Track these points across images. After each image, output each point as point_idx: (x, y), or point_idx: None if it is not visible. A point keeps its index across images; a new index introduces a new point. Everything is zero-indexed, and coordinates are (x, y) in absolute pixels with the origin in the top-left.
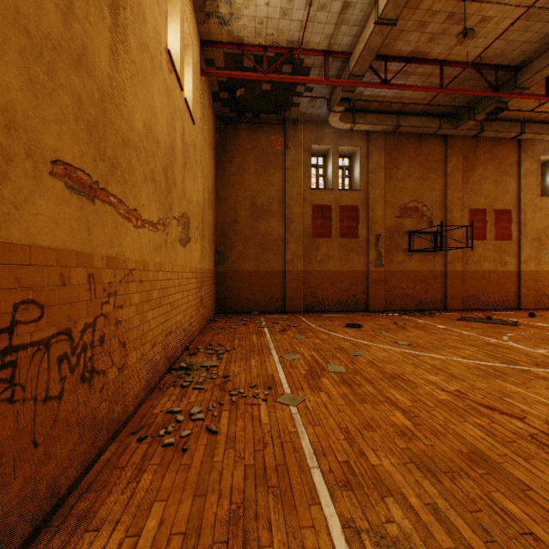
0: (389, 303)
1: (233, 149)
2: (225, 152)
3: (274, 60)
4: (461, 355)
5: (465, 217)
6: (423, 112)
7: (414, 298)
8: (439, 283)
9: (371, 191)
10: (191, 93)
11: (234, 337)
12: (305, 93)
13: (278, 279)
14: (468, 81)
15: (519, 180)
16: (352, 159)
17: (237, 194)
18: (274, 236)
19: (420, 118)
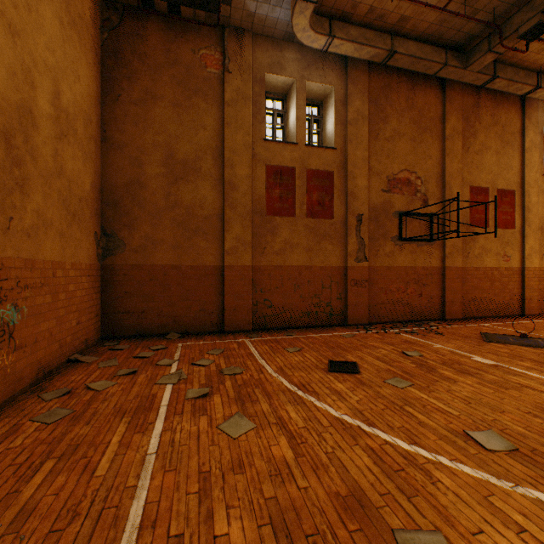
0: (375, 312)
1: (135, 61)
2: (119, 63)
3: None
4: None
5: (465, 196)
6: (424, 38)
7: (406, 305)
8: (436, 283)
9: (350, 151)
10: None
11: (56, 444)
12: None
13: (212, 279)
14: None
15: (523, 154)
16: (322, 106)
17: (141, 137)
18: (205, 210)
19: (422, 46)
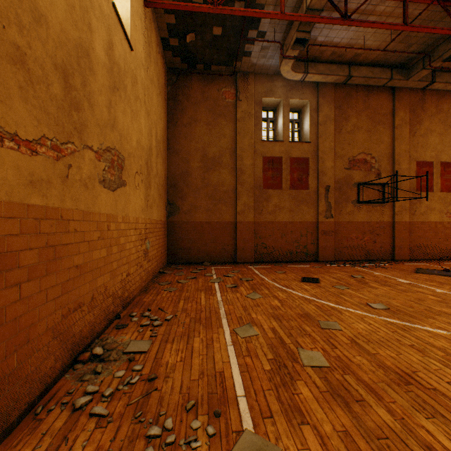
0: (339, 253)
1: (185, 101)
2: (176, 103)
3: None
4: None
5: (412, 169)
6: (374, 63)
7: (363, 249)
8: (387, 234)
9: (320, 143)
10: (128, 14)
11: (180, 296)
12: (257, 39)
13: (229, 229)
14: (428, 23)
15: None
16: (301, 112)
17: (188, 145)
18: (225, 187)
19: (372, 69)
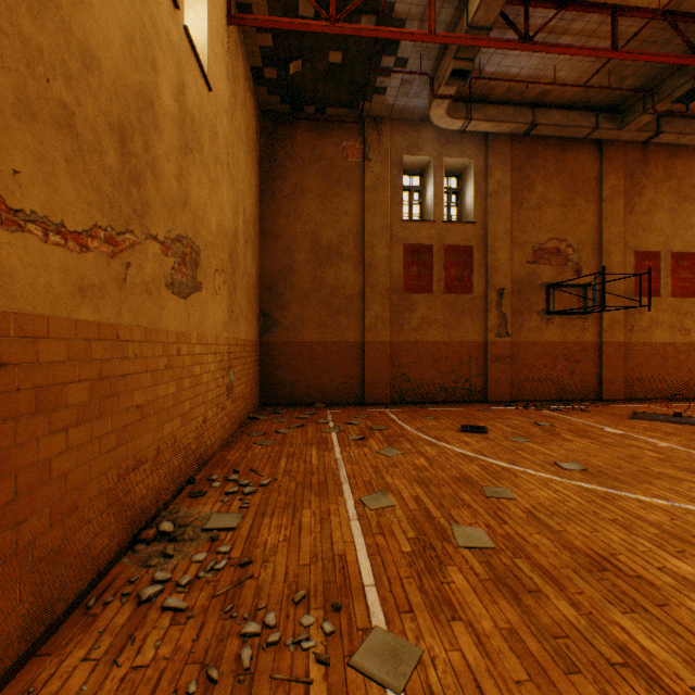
0: (518, 390)
1: (287, 161)
2: (274, 165)
3: (348, 6)
4: (694, 497)
5: (628, 263)
6: (571, 104)
7: (555, 383)
8: (591, 360)
9: (490, 224)
10: (205, 38)
11: (280, 453)
12: (395, 69)
13: (353, 354)
14: (650, 45)
15: None
16: (461, 177)
17: (292, 227)
18: (347, 290)
19: (567, 113)
